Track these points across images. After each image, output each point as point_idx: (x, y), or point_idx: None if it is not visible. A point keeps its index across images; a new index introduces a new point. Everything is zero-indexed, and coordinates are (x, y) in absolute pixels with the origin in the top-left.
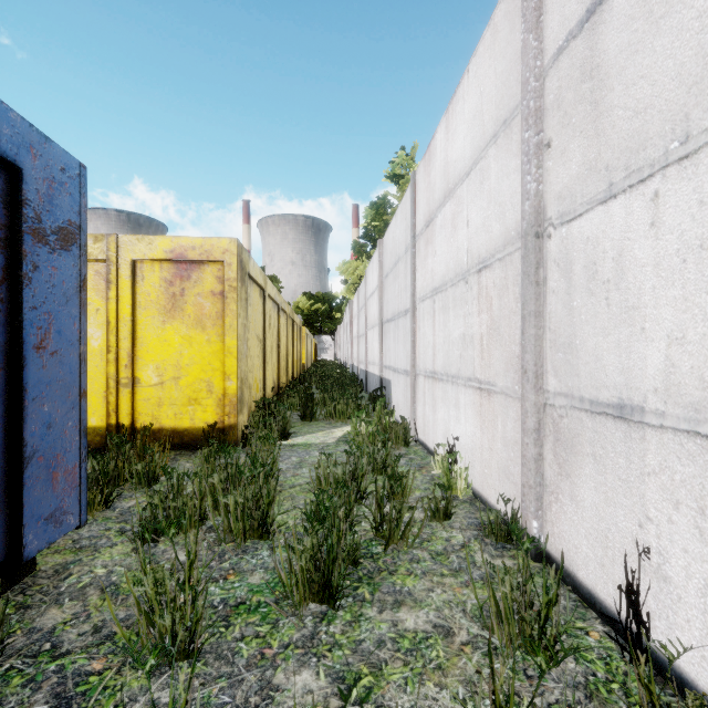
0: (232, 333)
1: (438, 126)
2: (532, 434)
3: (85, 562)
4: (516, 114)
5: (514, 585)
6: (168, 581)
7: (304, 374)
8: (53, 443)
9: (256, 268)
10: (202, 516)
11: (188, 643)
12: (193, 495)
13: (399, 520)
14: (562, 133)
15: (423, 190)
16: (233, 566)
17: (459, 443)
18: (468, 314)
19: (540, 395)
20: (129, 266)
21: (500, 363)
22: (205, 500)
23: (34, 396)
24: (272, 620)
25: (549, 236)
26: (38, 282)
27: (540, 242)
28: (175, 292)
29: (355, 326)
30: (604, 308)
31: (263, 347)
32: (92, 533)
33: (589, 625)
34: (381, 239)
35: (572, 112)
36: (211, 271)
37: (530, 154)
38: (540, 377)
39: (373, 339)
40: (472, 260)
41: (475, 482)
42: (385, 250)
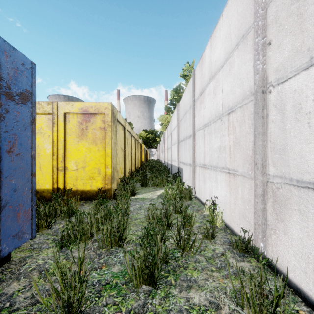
0: (109, 146)
1: (206, 46)
2: (260, 197)
3: (34, 256)
4: (249, 31)
5: (256, 284)
6: (68, 273)
7: (143, 165)
8: (17, 198)
9: (120, 116)
10: (92, 234)
11: (77, 308)
12: (86, 224)
13: (189, 240)
14: (278, 35)
15: (198, 78)
16: (105, 262)
17: (217, 199)
18: (222, 136)
19: (264, 176)
20: (63, 115)
21: (240, 160)
22: (93, 226)
23: (7, 175)
24: (123, 294)
25: (270, 92)
26: (8, 119)
27: (264, 95)
28: (83, 127)
29: (166, 144)
30: (306, 128)
31: (124, 153)
32: (40, 241)
33: (298, 306)
34: (178, 103)
35: (285, 22)
36: (99, 118)
37: (259, 49)
38: (264, 167)
39: (174, 149)
40: (225, 109)
41: (226, 219)
42: (180, 108)
